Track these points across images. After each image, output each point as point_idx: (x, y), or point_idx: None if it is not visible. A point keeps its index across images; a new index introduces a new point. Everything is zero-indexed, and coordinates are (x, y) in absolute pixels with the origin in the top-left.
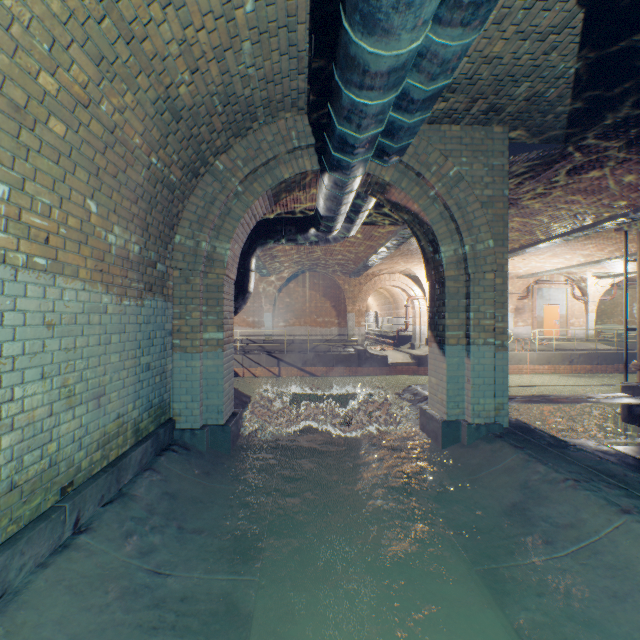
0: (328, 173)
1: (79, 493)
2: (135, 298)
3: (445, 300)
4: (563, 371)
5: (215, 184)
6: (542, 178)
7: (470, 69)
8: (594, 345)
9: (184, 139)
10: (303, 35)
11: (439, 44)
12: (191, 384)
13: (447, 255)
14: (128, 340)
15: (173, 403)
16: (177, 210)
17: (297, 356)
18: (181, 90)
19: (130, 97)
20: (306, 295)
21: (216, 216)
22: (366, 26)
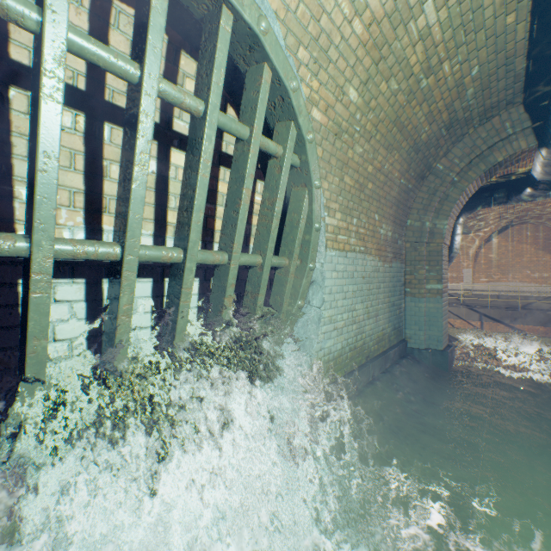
0: (546, 149)
1: (372, 361)
2: (388, 263)
3: None
4: None
5: (435, 181)
6: None
7: None
8: None
9: (418, 161)
10: (519, 62)
11: None
12: (417, 318)
13: None
14: (385, 287)
15: (405, 329)
16: (409, 204)
17: (503, 312)
18: (421, 137)
19: (396, 155)
20: (514, 249)
21: (436, 203)
22: None
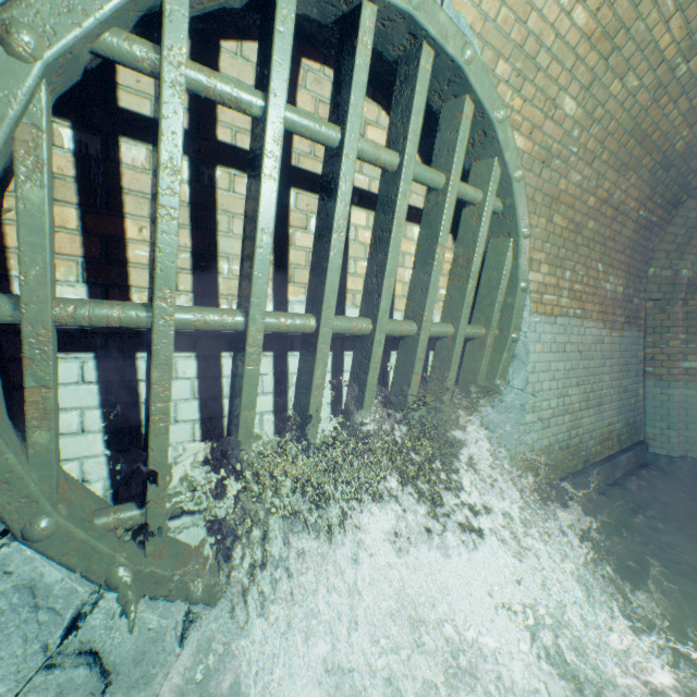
0: None
1: (593, 468)
2: (617, 330)
3: None
4: None
5: None
6: None
7: None
8: None
9: (669, 182)
10: None
11: None
12: (666, 411)
13: None
14: (613, 365)
15: (644, 427)
16: (651, 245)
17: None
18: (675, 146)
19: (632, 178)
20: None
21: None
22: None
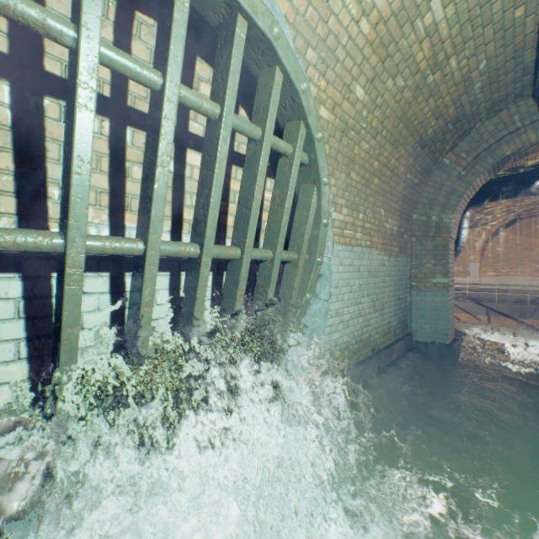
0: None
1: (378, 354)
2: (394, 257)
3: None
4: None
5: (441, 175)
6: None
7: None
8: None
9: (424, 156)
10: (528, 55)
11: None
12: (423, 312)
13: None
14: (391, 281)
15: (410, 323)
16: (414, 199)
17: (511, 306)
18: (428, 132)
19: (402, 151)
20: (523, 243)
21: (442, 197)
22: None
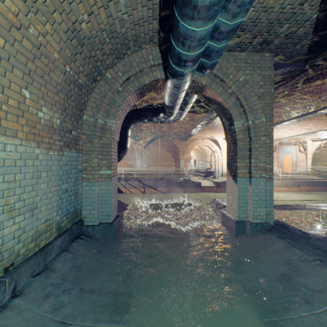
0: (170, 79)
1: (16, 271)
2: (57, 150)
3: (237, 152)
4: (294, 190)
5: (106, 86)
6: (289, 84)
7: (254, 15)
8: (310, 176)
9: (86, 58)
10: None
11: None
12: (92, 200)
13: (238, 126)
14: (53, 175)
15: (82, 210)
16: (84, 100)
17: (153, 182)
18: (82, 26)
19: (49, 26)
20: (158, 150)
21: (107, 104)
22: None
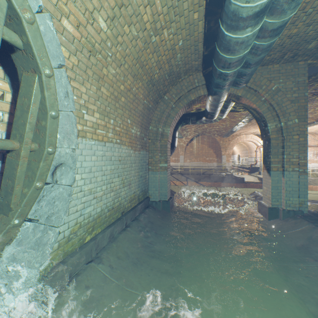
0: (211, 96)
1: (126, 215)
2: (138, 151)
3: (270, 149)
4: None
5: (164, 105)
6: None
7: (280, 42)
8: None
9: (154, 91)
10: (200, 46)
11: (259, 44)
12: (155, 184)
13: (271, 127)
14: (136, 166)
15: (148, 191)
16: (150, 117)
17: (195, 176)
18: (155, 76)
19: (140, 83)
20: (200, 147)
21: (164, 118)
22: (225, 50)
